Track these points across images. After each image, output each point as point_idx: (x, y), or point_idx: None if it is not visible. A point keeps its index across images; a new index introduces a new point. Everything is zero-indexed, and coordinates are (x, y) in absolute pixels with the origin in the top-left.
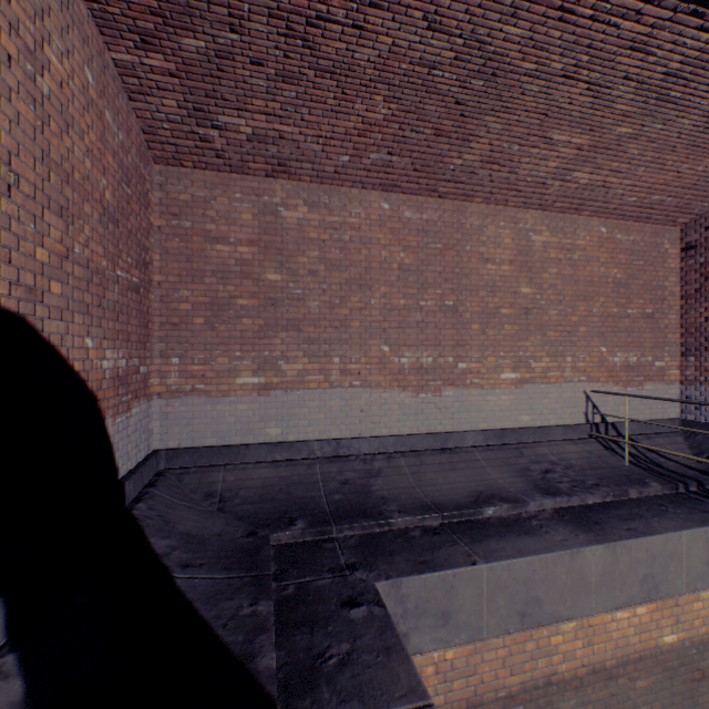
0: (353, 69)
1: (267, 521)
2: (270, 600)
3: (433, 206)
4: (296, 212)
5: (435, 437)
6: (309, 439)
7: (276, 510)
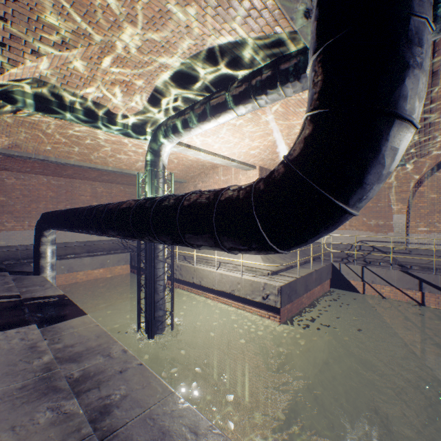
0: (27, 161)
1: (2, 260)
2: (4, 264)
3: (63, 180)
4: (12, 180)
5: (63, 243)
6: (17, 245)
7: (4, 259)
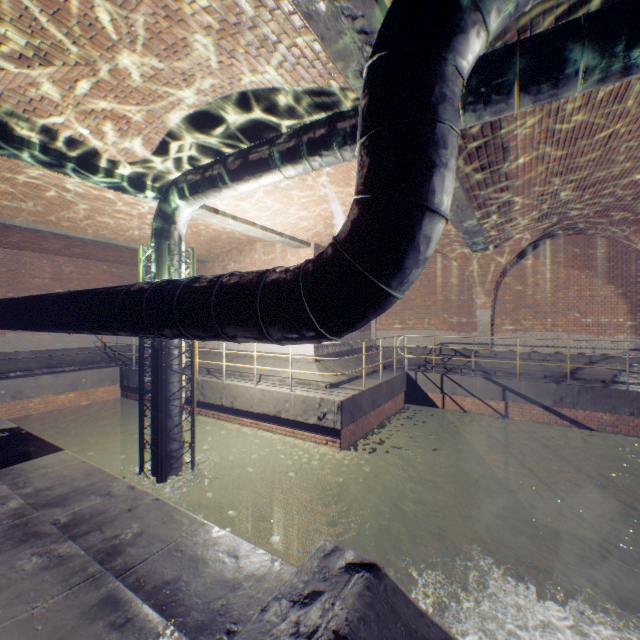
0: None
1: None
2: None
3: (2, 252)
4: None
5: (2, 354)
6: None
7: None
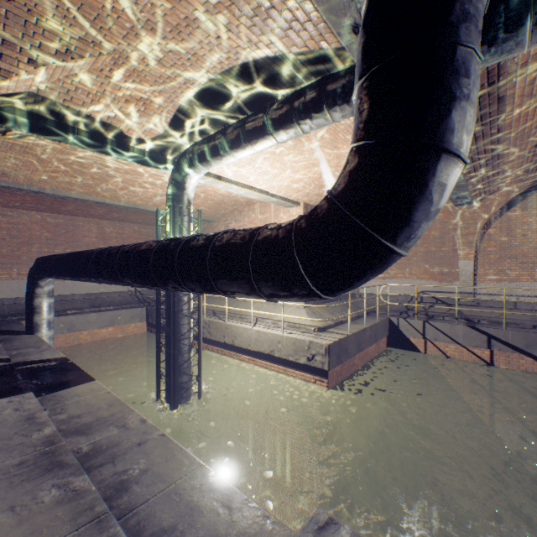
0: (16, 193)
1: None
2: None
3: (62, 217)
4: None
5: (62, 296)
6: (3, 298)
7: None
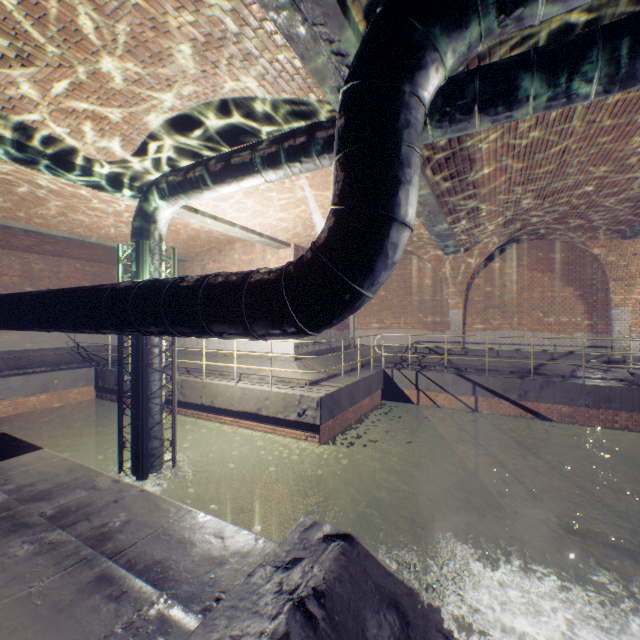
0: None
1: None
2: None
3: None
4: None
5: None
6: None
7: None
